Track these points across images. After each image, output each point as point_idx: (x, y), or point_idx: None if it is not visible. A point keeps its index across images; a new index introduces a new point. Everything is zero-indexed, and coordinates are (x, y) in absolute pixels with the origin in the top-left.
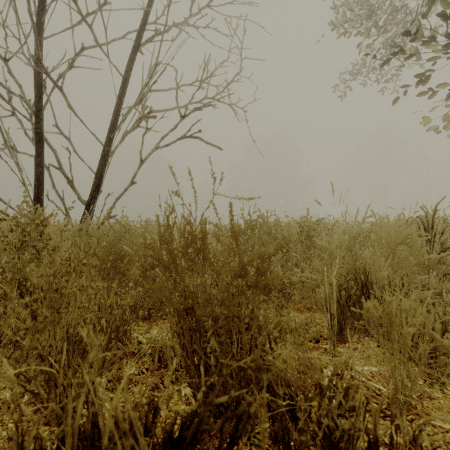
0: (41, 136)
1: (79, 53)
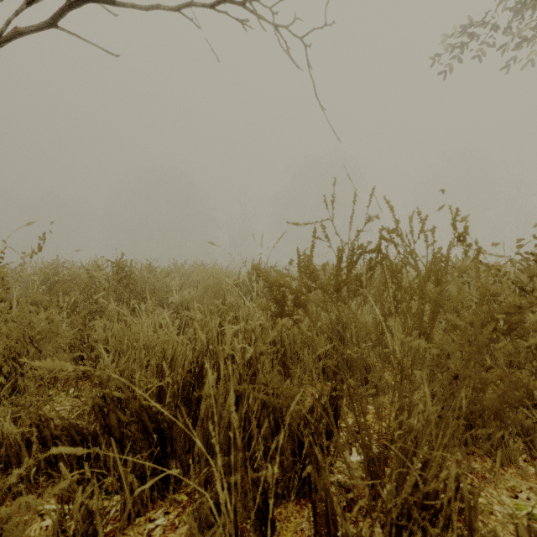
0: None
1: None
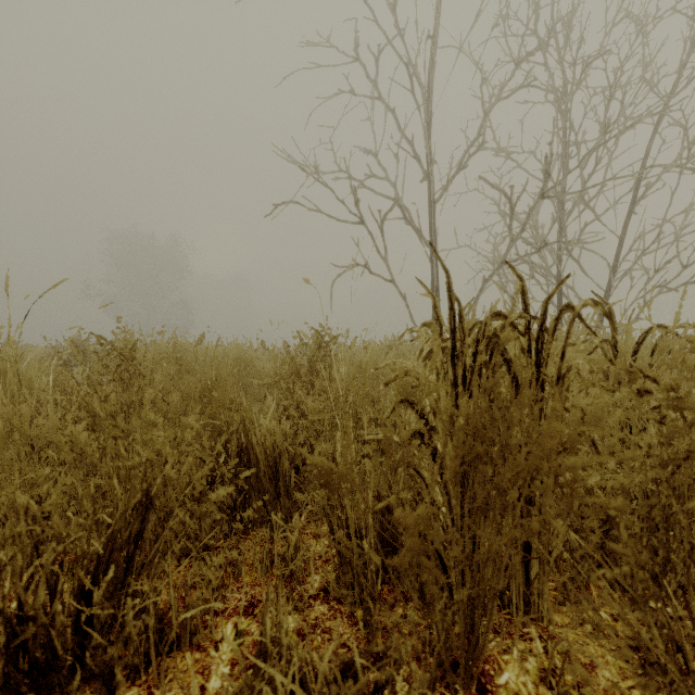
0: (561, 292)
1: (582, 230)
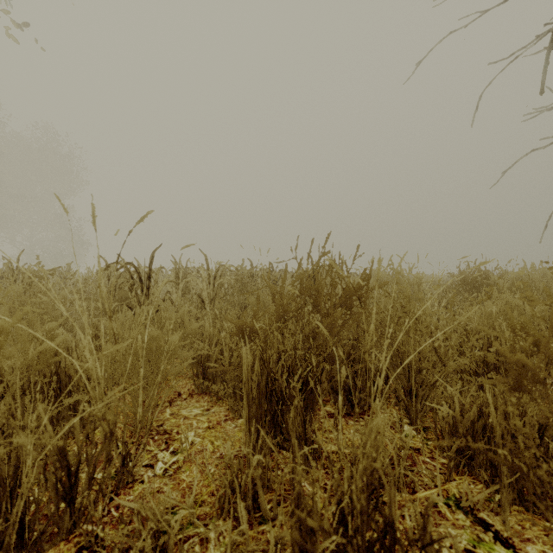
0: None
1: None
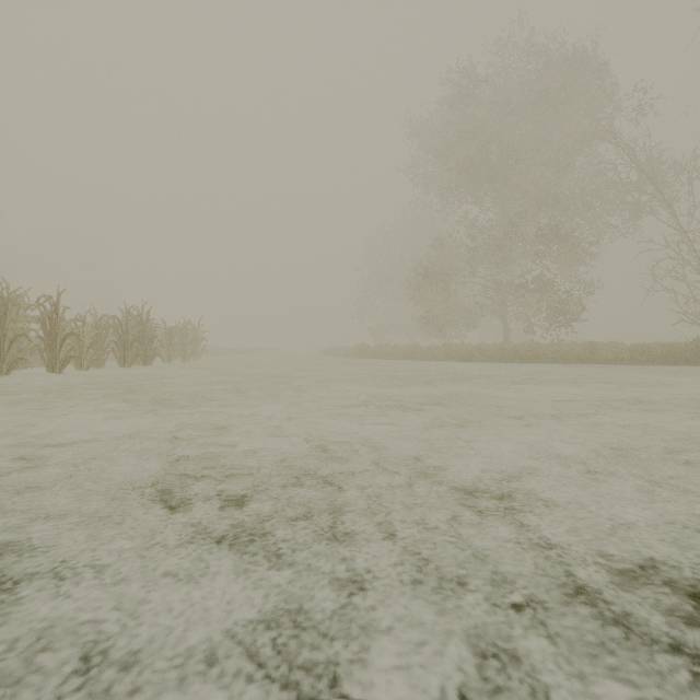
0: None
1: None
